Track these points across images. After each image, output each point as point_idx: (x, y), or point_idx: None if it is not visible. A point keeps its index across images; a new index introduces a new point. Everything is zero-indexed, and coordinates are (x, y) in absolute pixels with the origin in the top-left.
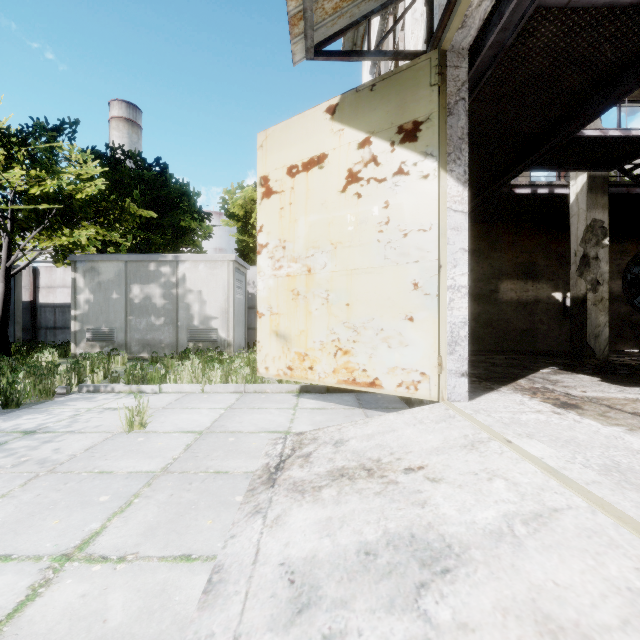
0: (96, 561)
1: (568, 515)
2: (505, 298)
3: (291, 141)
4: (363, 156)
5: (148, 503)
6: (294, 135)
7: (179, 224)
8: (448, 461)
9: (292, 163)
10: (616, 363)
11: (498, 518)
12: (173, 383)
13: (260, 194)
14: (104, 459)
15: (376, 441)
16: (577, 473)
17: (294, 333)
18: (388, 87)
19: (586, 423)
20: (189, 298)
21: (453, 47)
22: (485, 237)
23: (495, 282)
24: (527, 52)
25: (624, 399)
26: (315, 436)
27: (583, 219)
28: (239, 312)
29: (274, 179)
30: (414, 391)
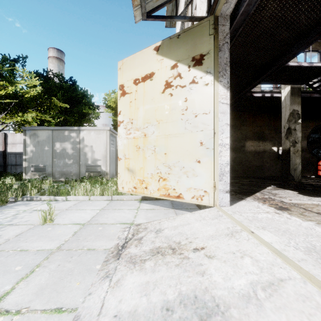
0: (1, 314)
1: (289, 284)
2: (248, 150)
3: (135, 65)
4: (173, 73)
5: (44, 271)
6: (137, 62)
7: (82, 111)
8: (218, 244)
9: (136, 77)
10: (305, 183)
11: (247, 285)
12: (73, 195)
13: (119, 94)
14: (25, 242)
15: (179, 230)
16: (292, 253)
17: (137, 169)
18: (187, 36)
19: (293, 219)
20: (86, 149)
21: (221, 14)
22: (238, 118)
23: (243, 141)
24: (261, 18)
25: (312, 204)
26: (146, 226)
27: (288, 109)
28: (112, 157)
29: (127, 86)
30: (200, 201)
